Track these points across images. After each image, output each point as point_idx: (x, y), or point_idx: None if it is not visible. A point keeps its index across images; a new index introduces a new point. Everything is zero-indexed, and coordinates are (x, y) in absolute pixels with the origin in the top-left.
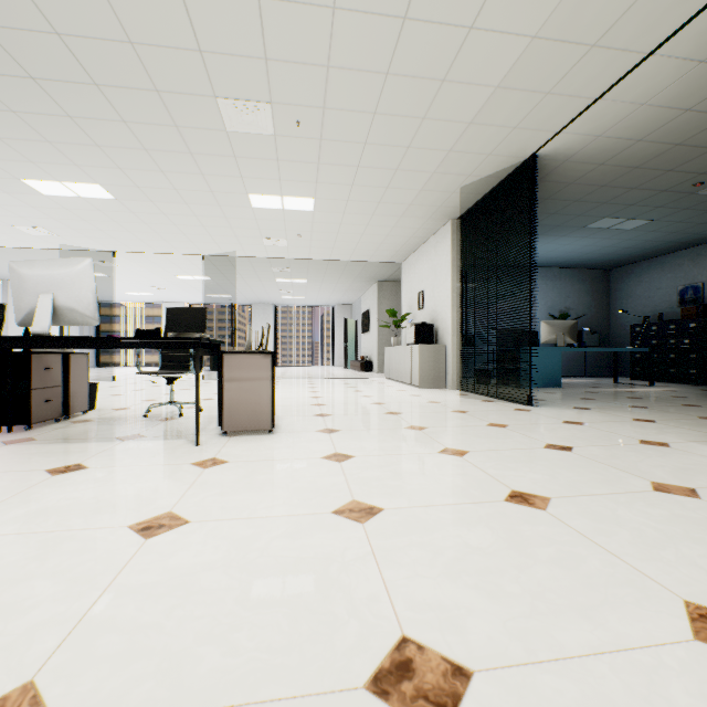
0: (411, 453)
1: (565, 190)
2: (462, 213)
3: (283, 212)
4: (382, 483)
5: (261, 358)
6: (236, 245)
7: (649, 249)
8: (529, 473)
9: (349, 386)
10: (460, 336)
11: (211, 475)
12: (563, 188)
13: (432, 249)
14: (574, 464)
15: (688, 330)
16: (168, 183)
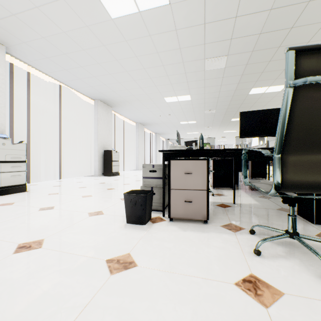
0: None
1: None
2: None
3: None
4: None
5: None
6: None
7: None
8: None
9: None
10: None
11: None
12: None
13: None
14: None
15: None
16: None
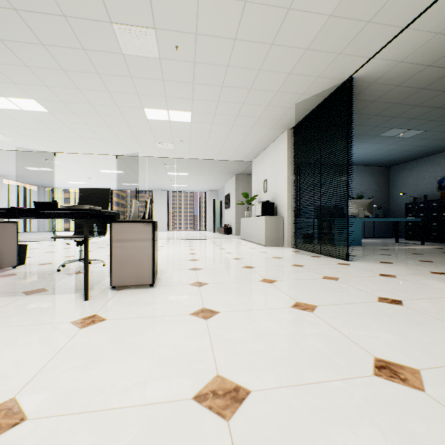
0: (268, 308)
1: (368, 107)
2: (295, 124)
3: (169, 123)
4: (246, 348)
5: (143, 226)
6: (139, 148)
7: (418, 152)
8: (380, 332)
9: (216, 244)
10: (293, 210)
11: (83, 337)
12: (368, 105)
13: (273, 150)
14: (415, 321)
15: None
16: (85, 99)
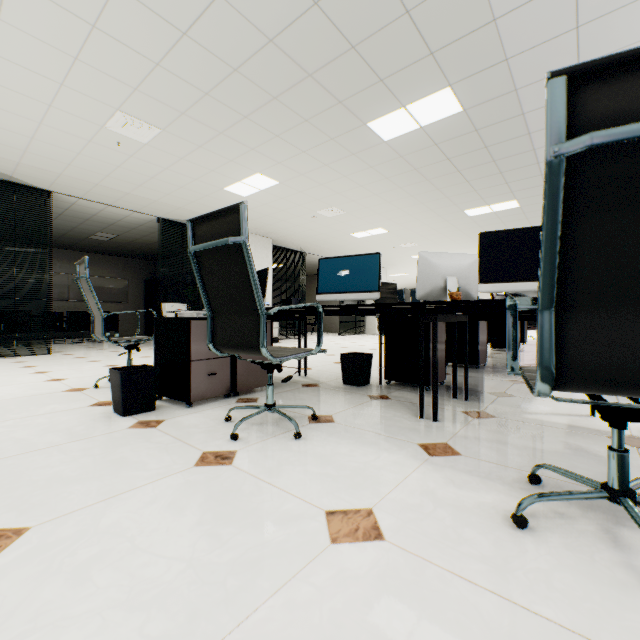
0: None
1: None
2: None
3: None
4: None
5: None
6: None
7: None
8: None
9: None
10: None
11: None
12: None
13: None
14: None
15: None
16: None
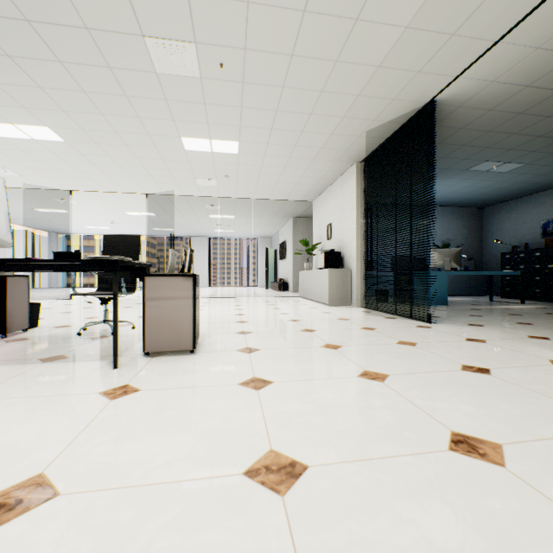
0: (330, 377)
1: (455, 135)
2: (365, 157)
3: (212, 155)
4: (304, 421)
5: (182, 280)
6: (174, 185)
7: (517, 189)
8: (461, 404)
9: (269, 303)
10: (363, 261)
11: (115, 410)
12: (454, 133)
13: (339, 188)
14: (503, 391)
15: (552, 257)
16: (109, 126)
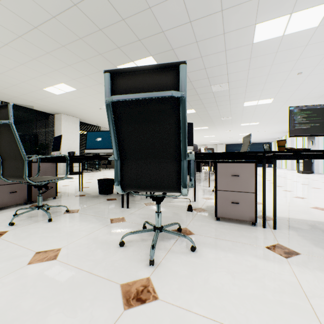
0: None
1: None
2: None
3: None
4: None
5: None
6: None
7: None
8: None
9: None
10: None
11: None
12: None
13: None
14: None
15: None
16: None
